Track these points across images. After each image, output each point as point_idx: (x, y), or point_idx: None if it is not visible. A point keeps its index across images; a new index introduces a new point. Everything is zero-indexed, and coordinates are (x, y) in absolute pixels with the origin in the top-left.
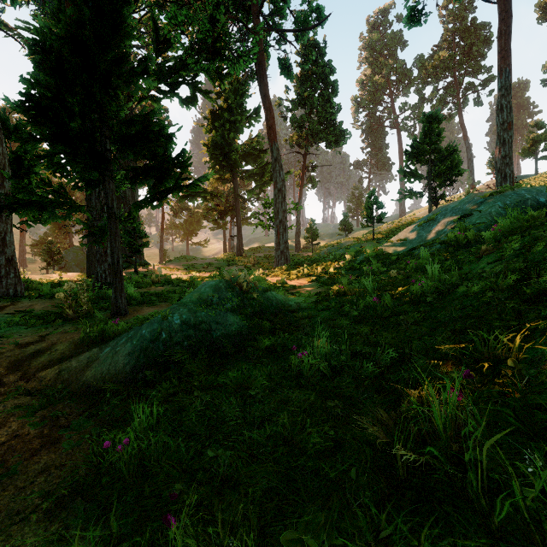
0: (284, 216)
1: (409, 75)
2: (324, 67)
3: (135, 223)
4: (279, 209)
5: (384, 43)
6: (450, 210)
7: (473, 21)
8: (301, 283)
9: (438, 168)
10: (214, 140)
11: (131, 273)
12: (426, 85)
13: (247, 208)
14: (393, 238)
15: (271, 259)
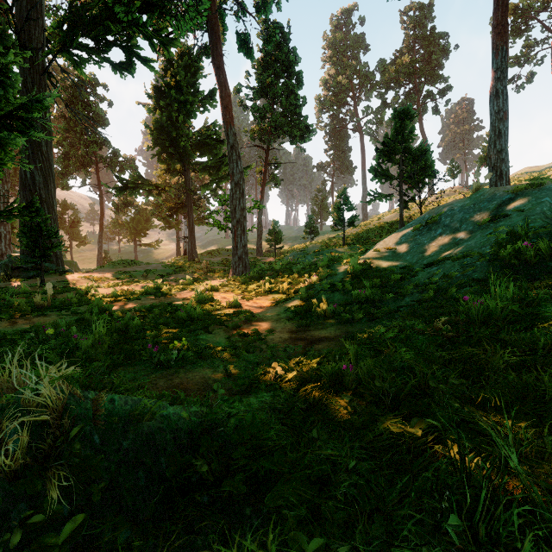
0: (242, 215)
1: (372, 79)
2: (288, 54)
3: (39, 217)
4: (237, 207)
5: (347, 44)
6: (460, 210)
7: (433, 30)
8: (261, 305)
9: (411, 169)
10: (159, 121)
11: (32, 286)
12: (388, 89)
13: (204, 207)
14: (379, 244)
15: (228, 265)
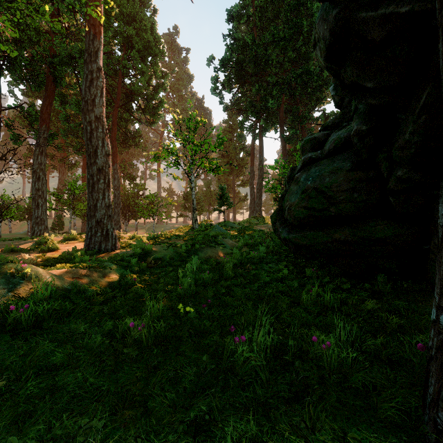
0: None
1: None
2: None
3: None
4: None
5: None
6: None
7: None
8: None
9: None
10: None
11: None
12: None
13: None
14: None
15: None
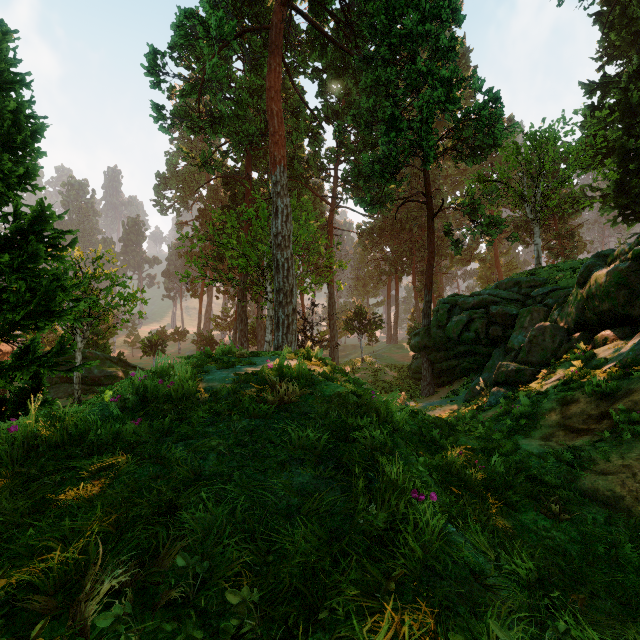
0: None
1: None
2: None
3: None
4: None
5: None
6: None
7: None
8: None
9: None
10: (480, 277)
11: None
12: None
13: None
14: None
15: None
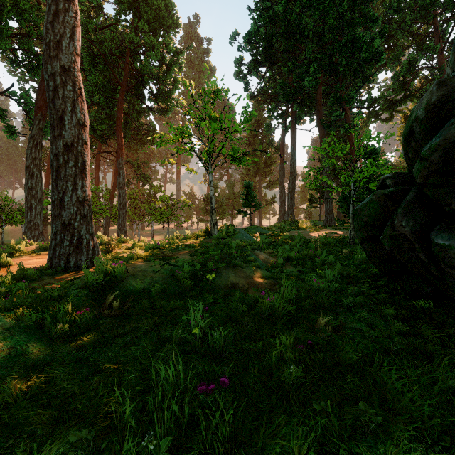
0: None
1: None
2: None
3: None
4: None
5: None
6: None
7: None
8: None
9: None
10: None
11: None
12: None
13: None
14: None
15: None
